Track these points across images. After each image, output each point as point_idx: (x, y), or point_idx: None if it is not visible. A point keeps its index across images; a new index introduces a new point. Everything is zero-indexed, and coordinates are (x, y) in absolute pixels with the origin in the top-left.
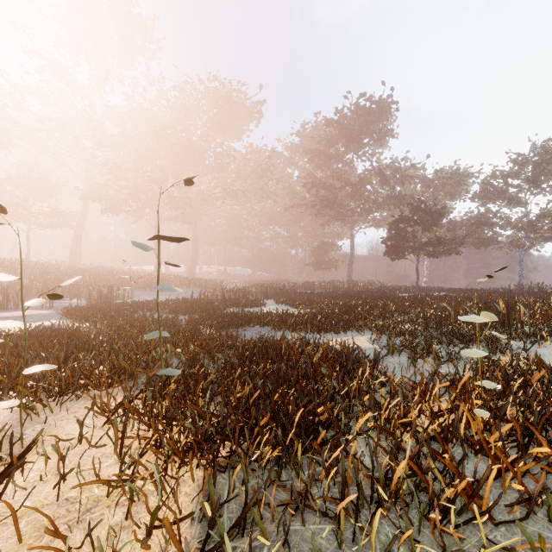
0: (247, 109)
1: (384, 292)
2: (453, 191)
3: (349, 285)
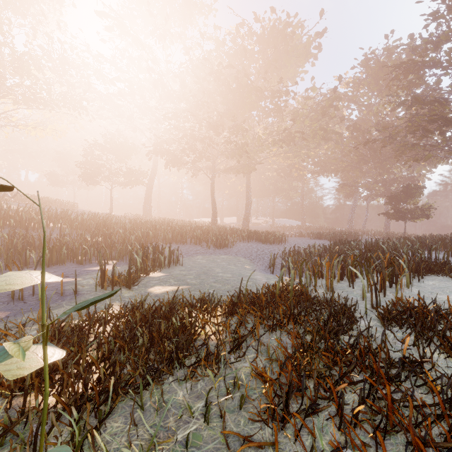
0: (304, 44)
1: None
2: None
3: None
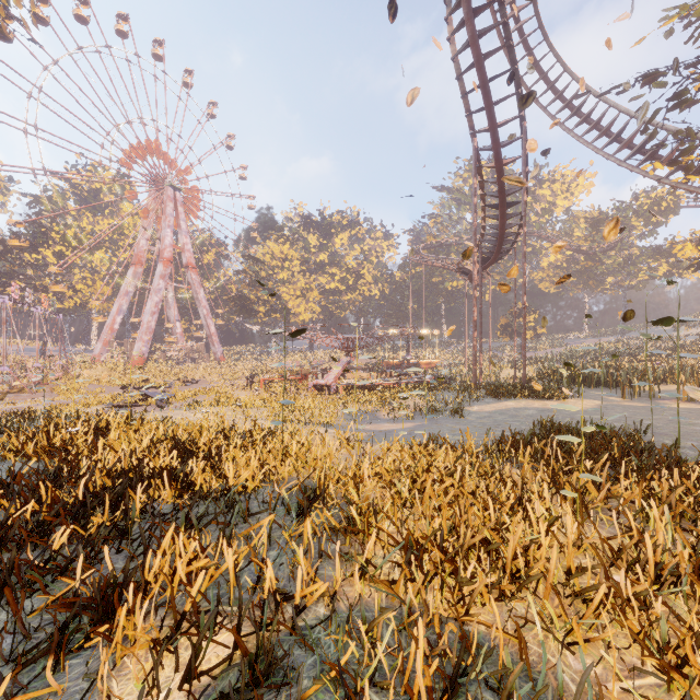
0: None
1: None
2: None
3: None
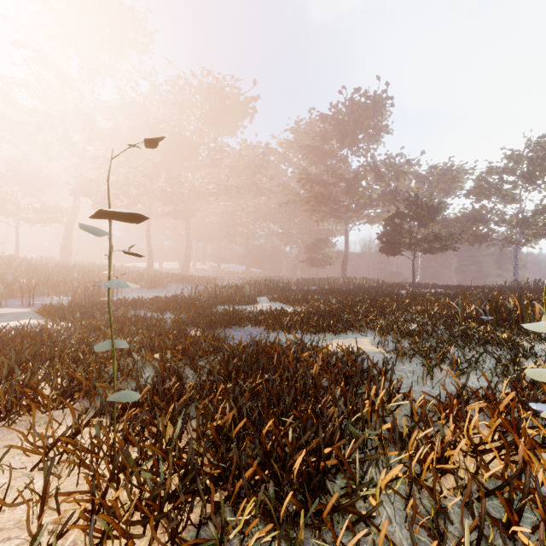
0: (240, 104)
1: (380, 289)
2: (447, 187)
3: (344, 281)
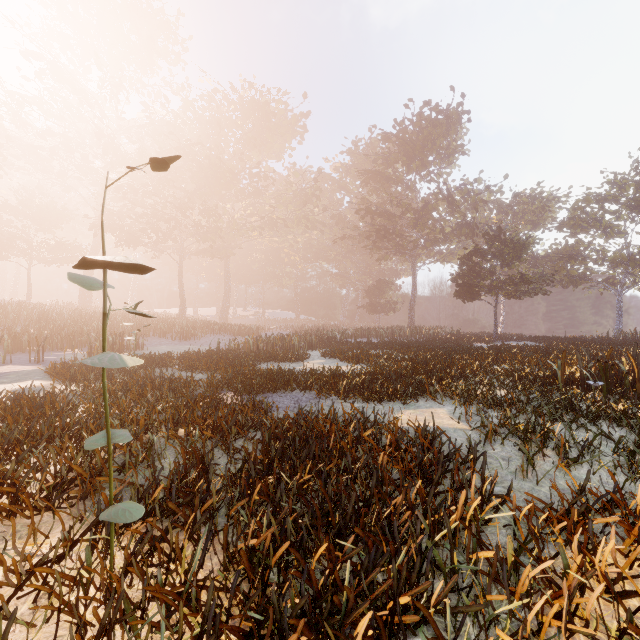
0: (288, 122)
1: (456, 342)
2: (535, 218)
3: (412, 332)
